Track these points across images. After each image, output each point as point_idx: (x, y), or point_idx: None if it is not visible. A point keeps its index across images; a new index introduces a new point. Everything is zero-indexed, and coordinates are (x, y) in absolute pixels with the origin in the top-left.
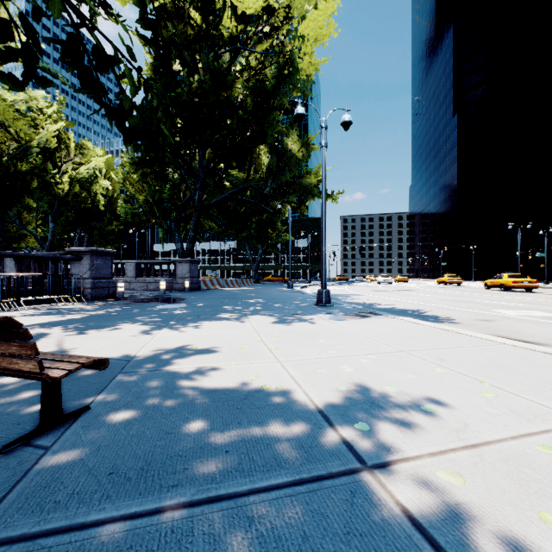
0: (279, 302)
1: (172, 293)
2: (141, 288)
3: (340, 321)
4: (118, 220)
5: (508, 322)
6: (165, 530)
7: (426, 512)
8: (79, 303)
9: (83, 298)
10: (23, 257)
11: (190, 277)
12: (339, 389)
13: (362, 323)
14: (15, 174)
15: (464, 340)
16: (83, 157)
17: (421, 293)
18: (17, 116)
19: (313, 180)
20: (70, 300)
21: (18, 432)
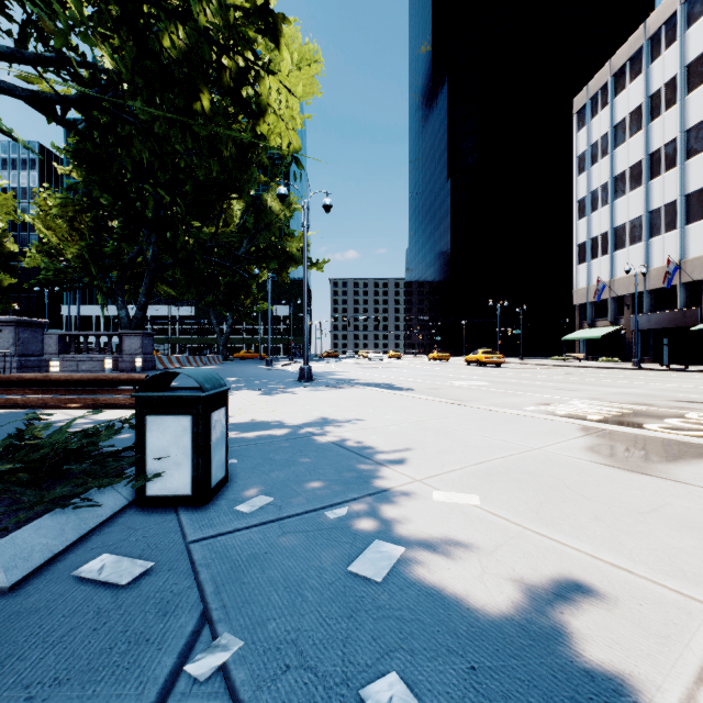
0: (260, 379)
1: None
2: (69, 368)
3: (318, 391)
4: (6, 269)
5: (450, 389)
6: (238, 449)
7: (334, 440)
8: None
9: None
10: None
11: (142, 353)
12: (309, 420)
13: (336, 392)
14: None
15: (401, 398)
16: None
17: (405, 369)
18: None
19: (296, 246)
20: None
21: (129, 442)
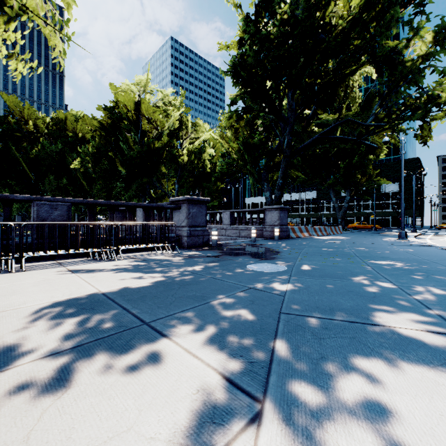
0: None
1: (262, 242)
2: (235, 235)
3: None
4: (220, 180)
5: None
6: None
7: None
8: (175, 251)
9: (176, 248)
10: (132, 207)
11: (279, 225)
12: None
13: None
14: (154, 150)
15: None
16: (196, 133)
17: None
18: (156, 109)
19: None
20: (166, 249)
21: None
